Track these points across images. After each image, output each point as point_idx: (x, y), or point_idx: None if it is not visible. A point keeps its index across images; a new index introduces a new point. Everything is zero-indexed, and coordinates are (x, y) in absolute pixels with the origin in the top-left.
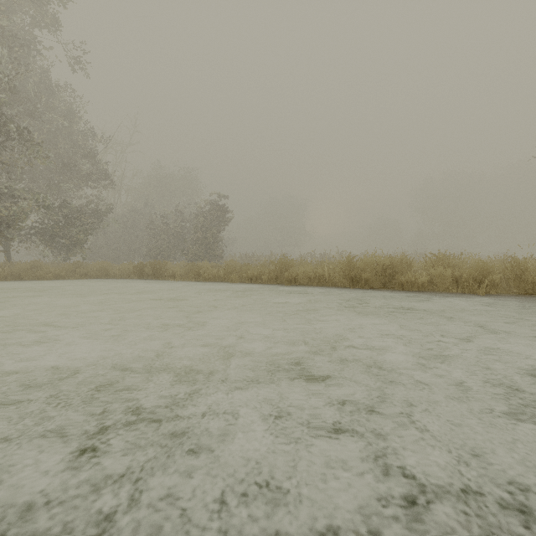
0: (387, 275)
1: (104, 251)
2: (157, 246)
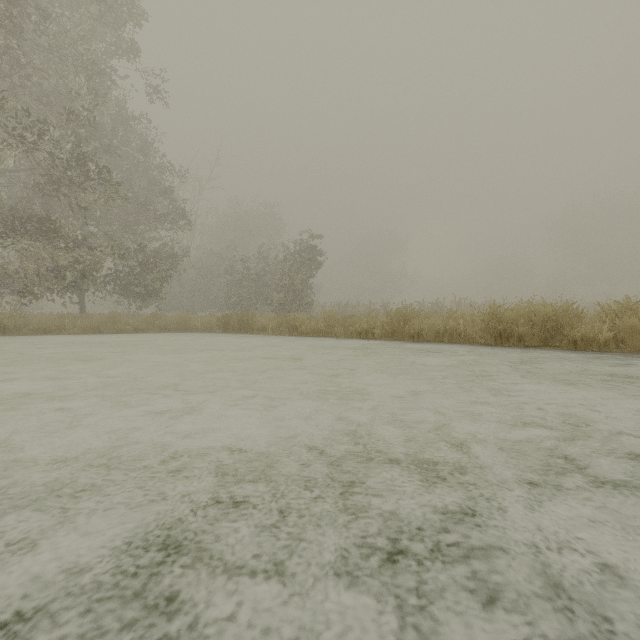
0: (548, 330)
1: (178, 301)
2: (236, 295)
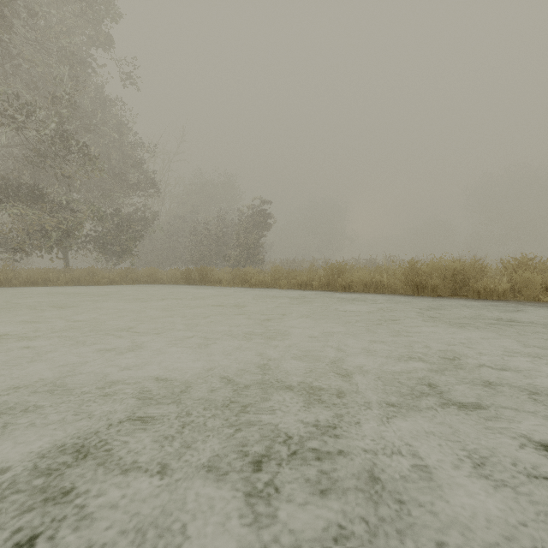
0: (457, 282)
1: (149, 258)
2: (199, 252)
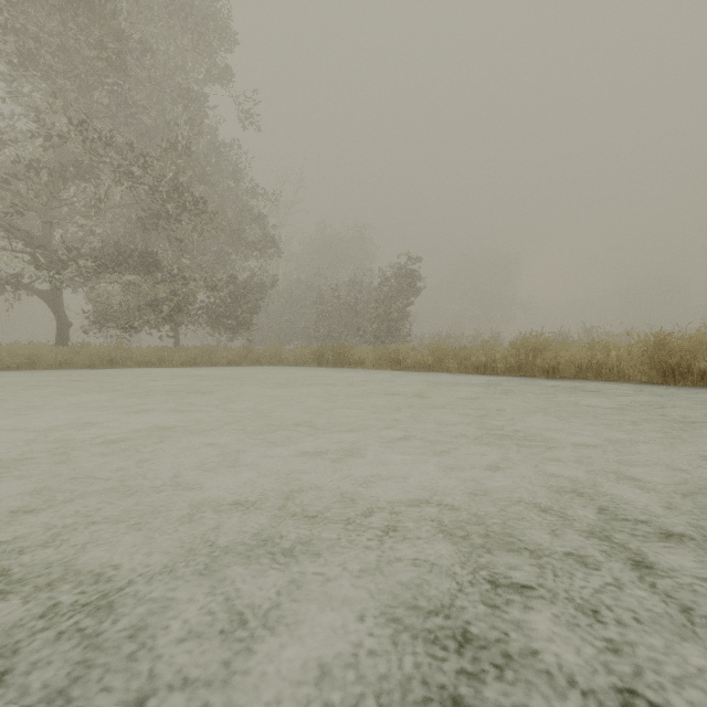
0: None
1: (265, 333)
2: (325, 326)
